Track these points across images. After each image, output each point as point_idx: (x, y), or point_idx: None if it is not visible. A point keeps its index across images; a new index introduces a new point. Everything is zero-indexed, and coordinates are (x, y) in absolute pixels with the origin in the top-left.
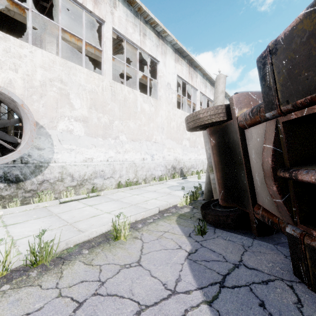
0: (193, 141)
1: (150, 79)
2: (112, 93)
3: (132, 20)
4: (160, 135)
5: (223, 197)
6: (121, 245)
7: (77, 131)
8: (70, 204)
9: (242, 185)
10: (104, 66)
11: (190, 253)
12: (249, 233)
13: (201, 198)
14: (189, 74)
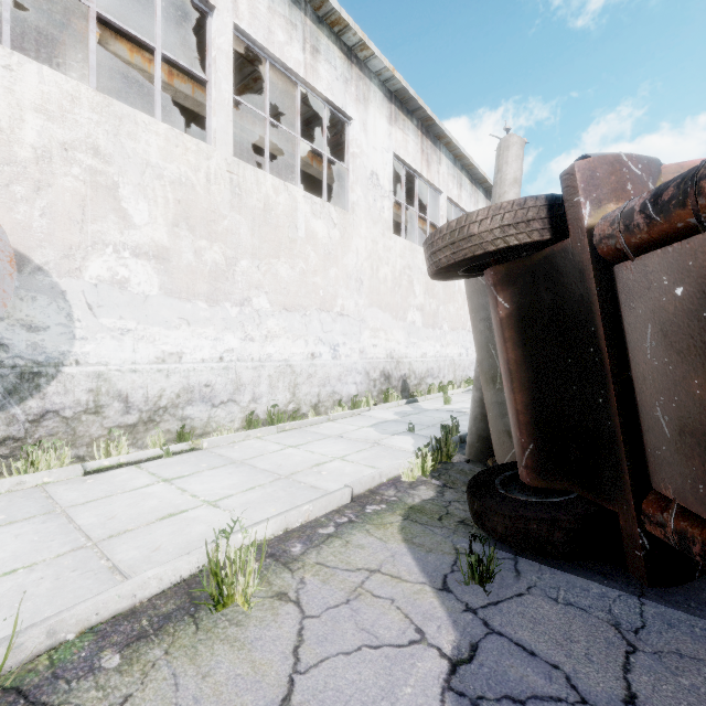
0: (432, 313)
1: (330, 165)
2: (233, 190)
3: (285, 13)
4: (354, 296)
5: (533, 462)
6: (232, 630)
7: (140, 282)
8: (115, 476)
9: (598, 433)
10: (214, 120)
11: (455, 661)
12: (619, 576)
13: (461, 458)
14: (422, 155)
